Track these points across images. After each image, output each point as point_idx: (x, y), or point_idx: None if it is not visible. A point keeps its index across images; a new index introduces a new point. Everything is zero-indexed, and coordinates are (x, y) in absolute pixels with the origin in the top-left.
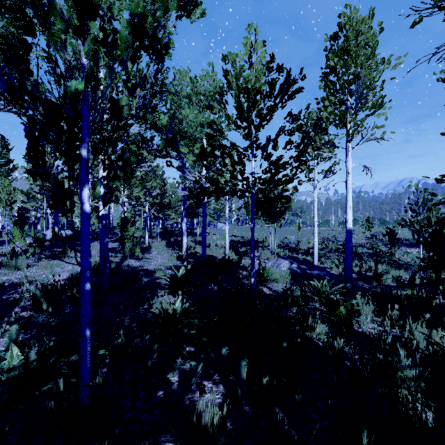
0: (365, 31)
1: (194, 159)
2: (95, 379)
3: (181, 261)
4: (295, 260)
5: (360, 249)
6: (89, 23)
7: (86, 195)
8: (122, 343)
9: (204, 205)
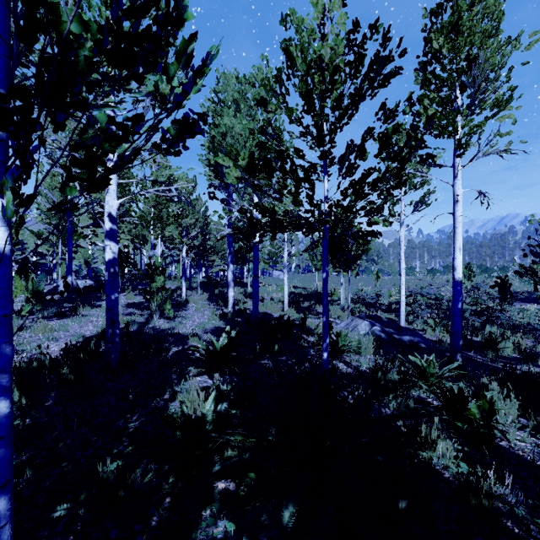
0: None
1: (238, 175)
2: None
3: (225, 321)
4: (377, 320)
5: None
6: None
7: None
8: (107, 481)
9: (256, 247)
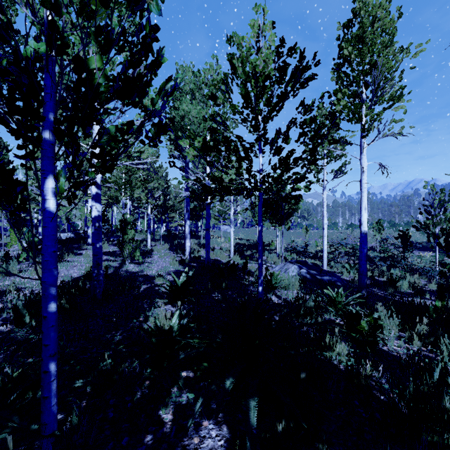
0: (382, 16)
1: (195, 154)
2: (70, 417)
3: (183, 265)
4: (304, 264)
5: (370, 252)
6: (77, 1)
7: (50, 190)
8: (106, 369)
9: (208, 206)
